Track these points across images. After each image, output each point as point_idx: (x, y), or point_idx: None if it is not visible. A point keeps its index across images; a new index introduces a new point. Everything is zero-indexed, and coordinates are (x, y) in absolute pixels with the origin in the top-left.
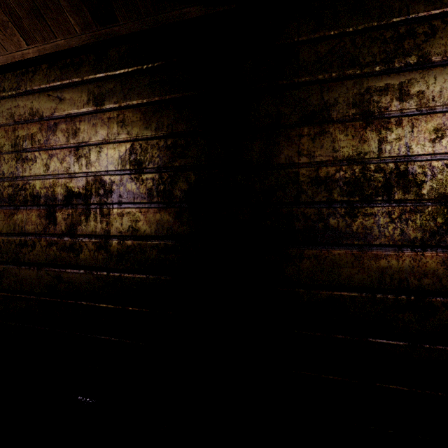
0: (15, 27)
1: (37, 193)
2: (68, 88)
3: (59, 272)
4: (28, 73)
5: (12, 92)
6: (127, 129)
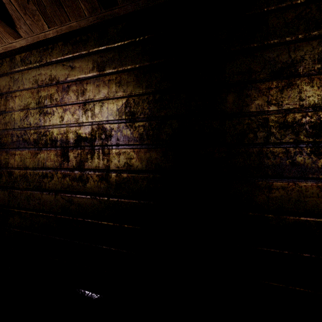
0: (40, 14)
1: (54, 138)
2: (78, 59)
3: (71, 197)
4: (48, 49)
5: (37, 64)
6: (123, 88)
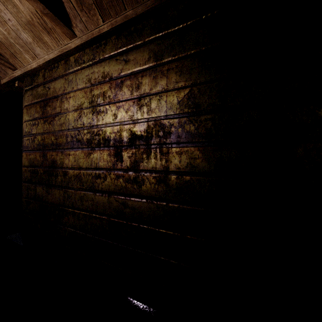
0: (96, 8)
1: (107, 137)
2: (132, 51)
3: (124, 200)
4: (101, 46)
5: (90, 63)
6: (185, 77)
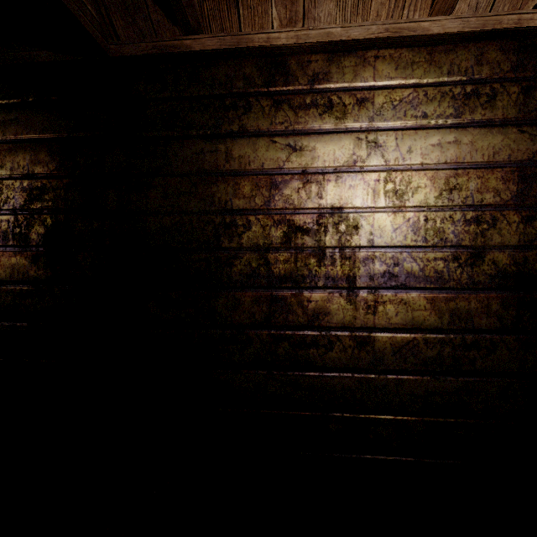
0: None
1: None
2: None
3: None
4: None
5: None
6: None
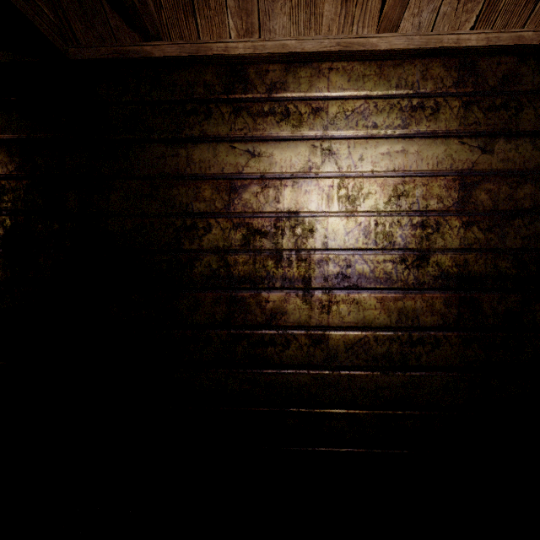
0: None
1: None
2: None
3: None
4: None
5: None
6: None
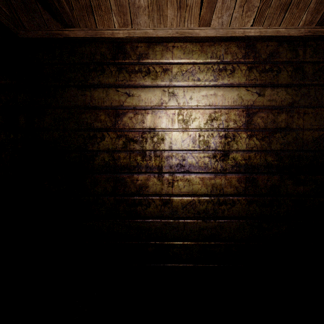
0: None
1: None
2: None
3: None
4: None
5: None
6: None
